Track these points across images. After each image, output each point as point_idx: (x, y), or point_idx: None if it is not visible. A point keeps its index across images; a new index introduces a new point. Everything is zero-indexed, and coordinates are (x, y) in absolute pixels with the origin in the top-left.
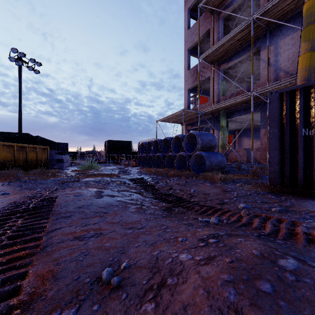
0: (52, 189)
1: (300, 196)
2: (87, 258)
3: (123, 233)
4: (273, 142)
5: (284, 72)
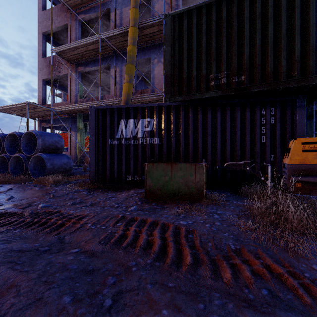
0: None
1: (108, 189)
2: None
3: None
4: (92, 148)
5: None
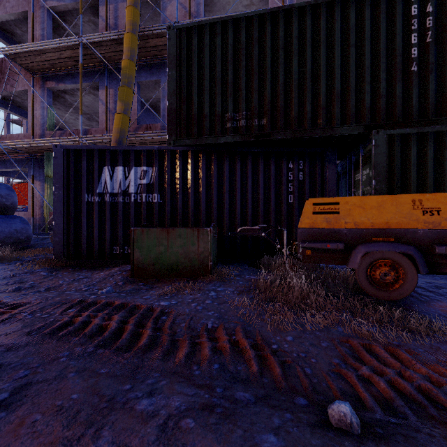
0: None
1: (84, 267)
2: None
3: None
4: (59, 206)
5: None
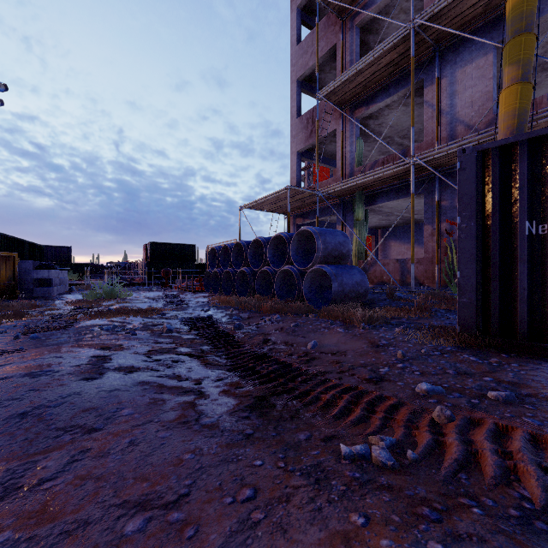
0: None
1: (521, 354)
2: None
3: (107, 538)
4: (468, 247)
5: (465, 125)
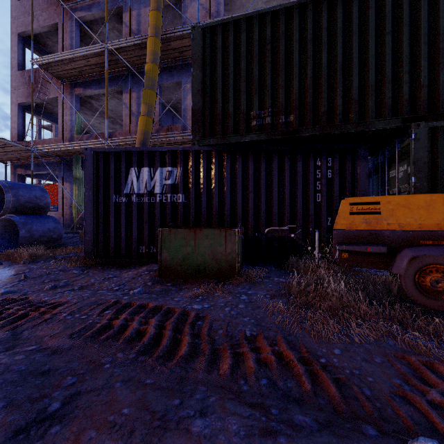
0: None
1: (112, 266)
2: None
3: None
4: (89, 207)
5: None
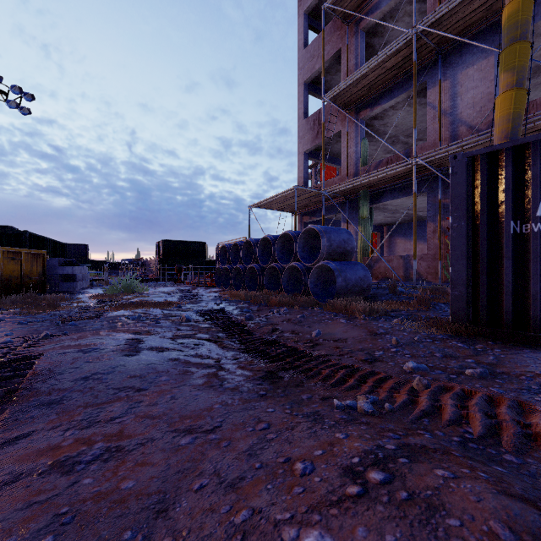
0: (38, 336)
1: (506, 341)
2: (66, 534)
3: (169, 446)
4: (459, 245)
5: (467, 126)
